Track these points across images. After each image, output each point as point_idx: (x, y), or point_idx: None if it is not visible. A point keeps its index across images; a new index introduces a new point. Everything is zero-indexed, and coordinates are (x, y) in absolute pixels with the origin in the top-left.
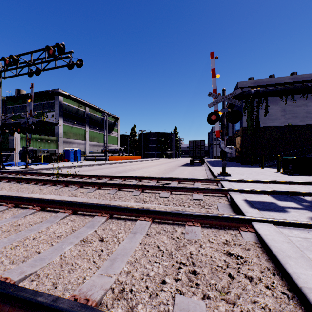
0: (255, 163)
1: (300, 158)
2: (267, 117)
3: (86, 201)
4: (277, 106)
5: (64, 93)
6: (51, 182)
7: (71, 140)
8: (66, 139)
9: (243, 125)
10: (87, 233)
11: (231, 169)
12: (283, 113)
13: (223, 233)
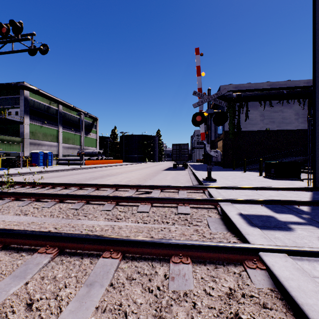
0: (237, 166)
1: (282, 162)
2: (247, 121)
3: (37, 221)
4: (256, 111)
5: (30, 87)
6: None
7: (41, 141)
8: (34, 140)
9: (225, 129)
10: (8, 293)
11: (215, 173)
12: (262, 118)
13: (223, 273)
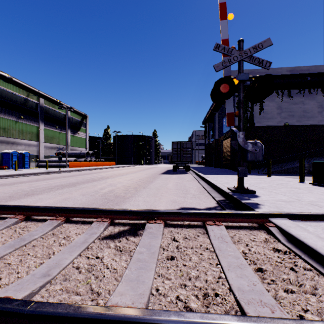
0: None
1: None
2: (262, 115)
3: None
4: (272, 103)
5: (0, 73)
6: None
7: (16, 139)
8: (6, 138)
9: (236, 123)
10: None
11: (233, 178)
12: (280, 111)
13: None
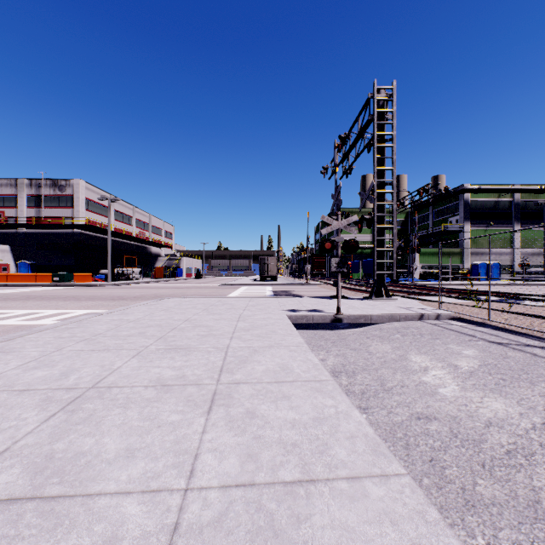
0: None
1: None
2: None
3: None
4: None
5: (469, 188)
6: (410, 288)
7: (484, 249)
8: (475, 249)
9: None
10: None
11: None
12: None
13: None
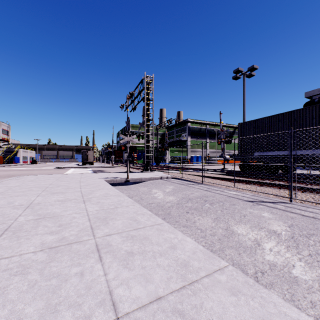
0: None
1: None
2: None
3: None
4: None
5: (190, 121)
6: (163, 167)
7: (196, 149)
8: (192, 149)
9: None
10: None
11: None
12: None
13: None
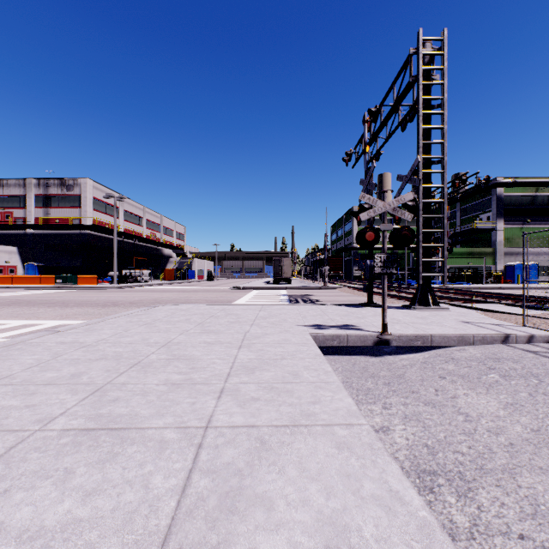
0: None
1: None
2: None
3: None
4: None
5: (503, 182)
6: (446, 292)
7: (520, 249)
8: (509, 248)
9: None
10: None
11: None
12: None
13: None
